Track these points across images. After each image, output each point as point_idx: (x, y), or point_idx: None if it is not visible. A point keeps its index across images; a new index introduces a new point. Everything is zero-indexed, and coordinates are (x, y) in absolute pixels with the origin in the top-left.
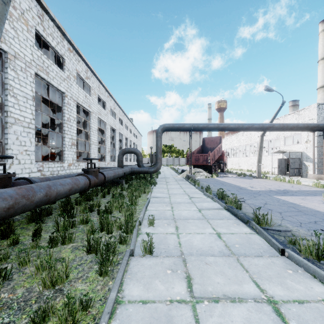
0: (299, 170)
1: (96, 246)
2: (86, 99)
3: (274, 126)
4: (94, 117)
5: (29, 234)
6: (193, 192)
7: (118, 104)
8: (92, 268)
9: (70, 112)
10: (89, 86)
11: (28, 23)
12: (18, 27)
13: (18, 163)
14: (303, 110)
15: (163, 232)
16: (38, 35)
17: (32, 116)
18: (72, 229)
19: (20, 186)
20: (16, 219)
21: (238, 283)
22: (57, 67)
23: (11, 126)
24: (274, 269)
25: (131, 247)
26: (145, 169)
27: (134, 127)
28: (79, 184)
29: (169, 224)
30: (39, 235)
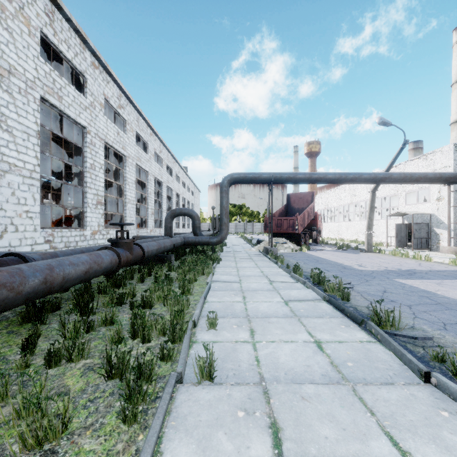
0: (427, 241)
1: (122, 366)
2: (119, 138)
3: (392, 177)
4: (131, 164)
5: (18, 343)
6: (275, 273)
7: (165, 145)
8: (112, 407)
9: (94, 156)
10: (124, 118)
11: (30, 23)
12: (15, 27)
13: (15, 230)
14: (433, 154)
15: (231, 340)
16: (45, 41)
17: (36, 161)
18: (88, 333)
19: (0, 268)
20: (4, 317)
21: (361, 437)
22: (76, 90)
23: (3, 176)
24: (418, 409)
25: (178, 369)
26: (204, 239)
27: (189, 179)
28: (101, 263)
29: (240, 325)
30: (32, 345)
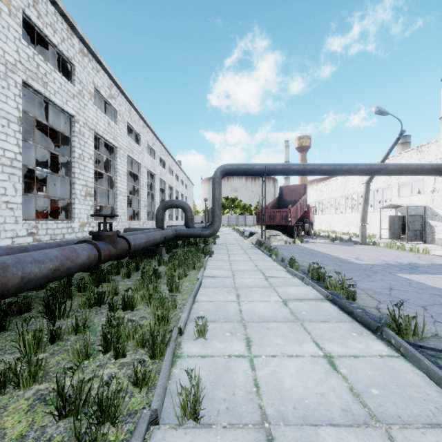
0: (422, 233)
1: (78, 401)
2: (110, 129)
3: (388, 168)
4: (123, 155)
5: None
6: (270, 268)
7: (158, 137)
8: None
9: (83, 146)
10: (115, 109)
11: (11, 2)
12: None
13: None
14: (427, 145)
15: (223, 353)
16: (29, 23)
17: (17, 149)
18: (53, 344)
19: None
20: None
21: None
22: (62, 76)
23: None
24: None
25: (153, 404)
26: (196, 231)
27: (182, 172)
28: (76, 259)
29: (234, 333)
30: None
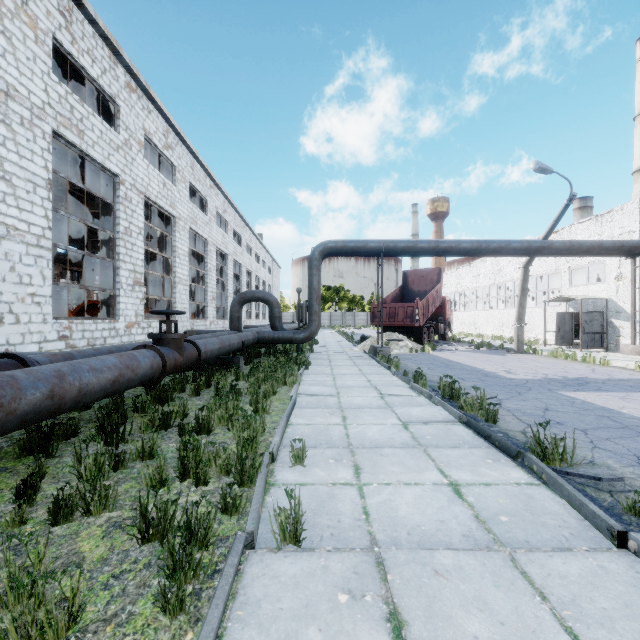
0: (602, 337)
1: (164, 523)
2: (166, 191)
3: (553, 246)
4: (183, 228)
5: (13, 486)
6: (388, 383)
7: (232, 202)
8: (147, 587)
9: (130, 216)
10: (172, 164)
11: (38, 24)
12: (16, 30)
13: (16, 321)
14: (610, 214)
15: (326, 481)
16: (60, 51)
17: (46, 222)
18: (116, 471)
19: None
20: None
21: (529, 637)
22: (103, 121)
23: None
24: (612, 590)
25: (248, 527)
26: (285, 334)
27: (265, 250)
28: (137, 368)
29: (340, 460)
30: (32, 490)
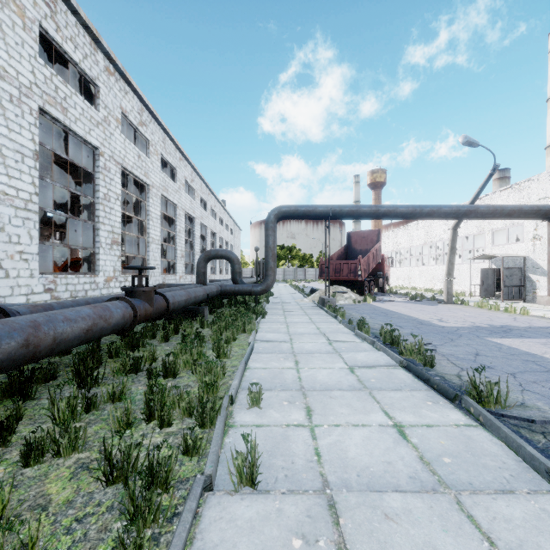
0: (521, 290)
1: (127, 466)
2: (140, 163)
3: (479, 210)
4: (156, 195)
5: None
6: (335, 331)
7: (198, 172)
8: (108, 531)
9: (108, 184)
10: (146, 138)
11: (25, 13)
12: (5, 18)
13: (5, 276)
14: (527, 182)
15: (281, 422)
16: (46, 38)
17: (33, 189)
18: (88, 413)
19: None
20: None
21: None
22: (85, 100)
23: None
24: None
25: (207, 470)
26: (245, 287)
27: (227, 214)
28: (110, 318)
29: (293, 402)
30: (7, 433)
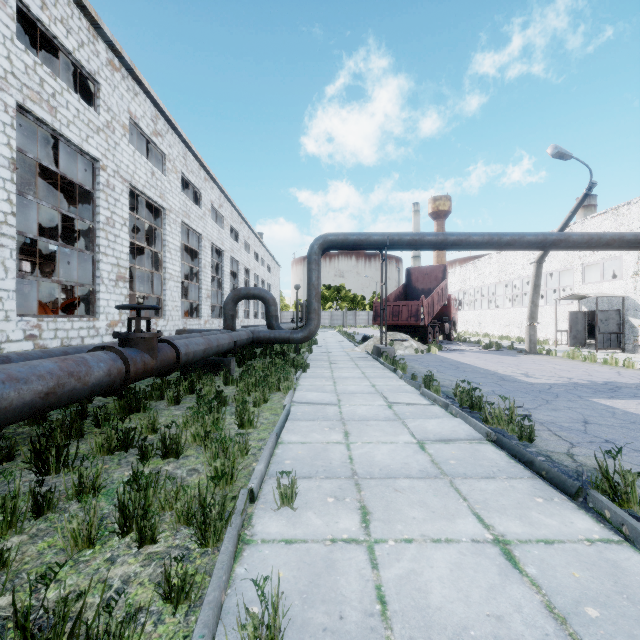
0: (619, 337)
1: (55, 639)
2: (155, 181)
3: (570, 239)
4: (174, 221)
5: None
6: (395, 389)
7: (228, 196)
8: None
9: (113, 206)
10: (162, 152)
11: None
12: None
13: None
14: (627, 206)
15: (323, 535)
16: (27, 16)
17: (8, 207)
18: (38, 518)
19: None
20: None
21: None
22: (81, 100)
23: None
24: None
25: None
26: (282, 334)
27: (264, 248)
28: (86, 375)
29: (342, 498)
30: None
